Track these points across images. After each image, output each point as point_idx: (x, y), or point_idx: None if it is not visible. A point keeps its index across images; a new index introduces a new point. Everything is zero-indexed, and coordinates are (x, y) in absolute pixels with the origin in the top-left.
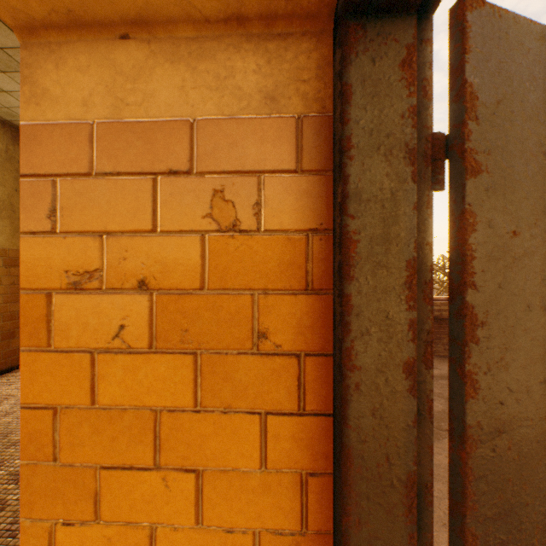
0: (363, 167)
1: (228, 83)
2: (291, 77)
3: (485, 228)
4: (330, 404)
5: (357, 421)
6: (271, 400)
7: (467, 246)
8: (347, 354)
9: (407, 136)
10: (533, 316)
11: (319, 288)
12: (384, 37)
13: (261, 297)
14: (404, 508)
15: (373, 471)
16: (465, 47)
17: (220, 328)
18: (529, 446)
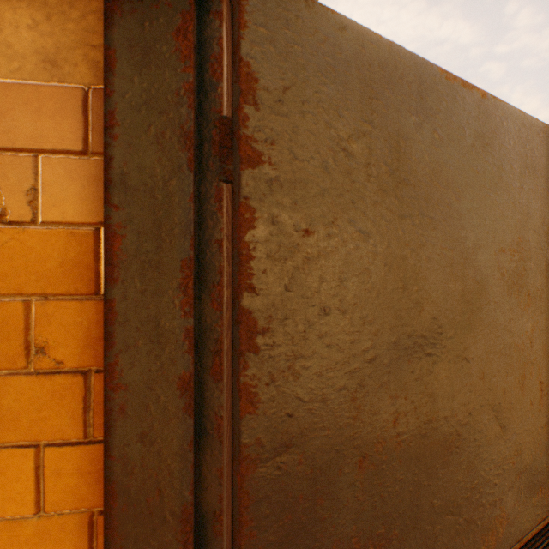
0: (130, 149)
1: None
2: (77, 39)
3: (269, 225)
4: None
5: (122, 450)
6: (52, 429)
7: (242, 245)
8: (111, 371)
9: (183, 117)
10: (331, 320)
11: None
12: None
13: (38, 303)
14: (180, 545)
15: (142, 507)
16: (240, 21)
17: None
18: (326, 457)
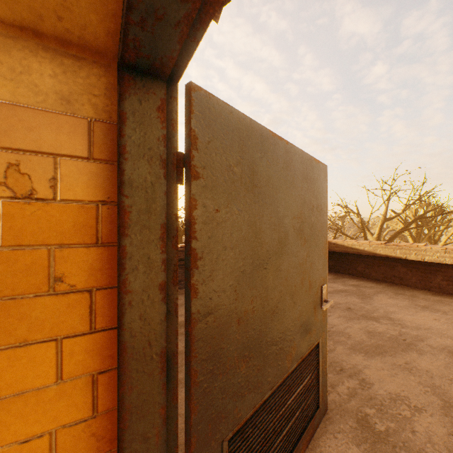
0: (134, 166)
1: (24, 78)
2: (84, 89)
3: (202, 207)
4: (116, 321)
5: (130, 324)
6: (67, 327)
7: (192, 217)
8: (124, 284)
9: (161, 152)
10: (227, 252)
11: (107, 242)
12: (148, 90)
13: (58, 250)
14: (160, 369)
15: (141, 353)
16: (191, 110)
17: (16, 278)
18: (225, 318)
